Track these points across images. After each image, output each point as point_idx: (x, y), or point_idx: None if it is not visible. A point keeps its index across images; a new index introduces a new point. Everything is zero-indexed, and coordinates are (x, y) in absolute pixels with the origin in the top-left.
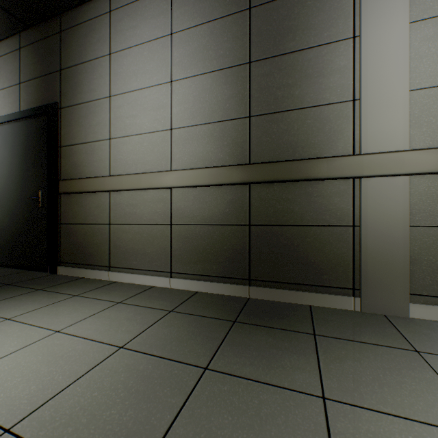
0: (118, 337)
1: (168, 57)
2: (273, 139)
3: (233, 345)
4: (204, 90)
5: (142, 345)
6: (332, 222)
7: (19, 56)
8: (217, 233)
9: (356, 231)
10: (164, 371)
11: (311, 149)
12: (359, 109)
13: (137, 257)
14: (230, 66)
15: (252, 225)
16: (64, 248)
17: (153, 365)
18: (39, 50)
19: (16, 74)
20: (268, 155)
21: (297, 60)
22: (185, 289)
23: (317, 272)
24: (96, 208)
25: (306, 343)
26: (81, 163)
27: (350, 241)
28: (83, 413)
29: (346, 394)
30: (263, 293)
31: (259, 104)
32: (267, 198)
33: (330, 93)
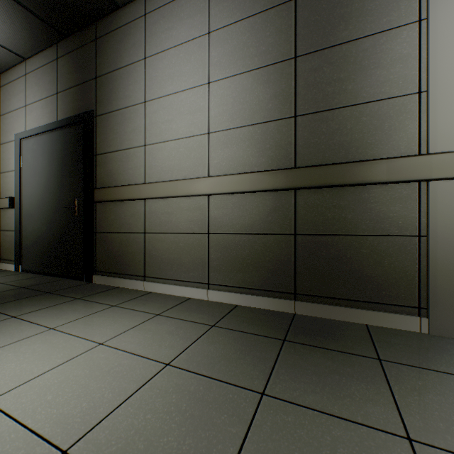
0: (163, 353)
1: (205, 58)
2: (322, 140)
3: (288, 368)
4: (245, 90)
5: (189, 363)
6: (393, 231)
7: (56, 66)
8: (259, 243)
9: (423, 242)
10: (217, 395)
11: (366, 150)
12: (426, 102)
13: (173, 267)
14: (273, 63)
15: (297, 234)
16: (100, 257)
17: (204, 386)
18: (75, 59)
19: (54, 84)
20: (316, 157)
21: (350, 51)
22: (223, 302)
23: (375, 288)
24: (131, 216)
25: (371, 369)
26: (116, 170)
27: (414, 253)
28: (138, 437)
29: (437, 436)
30: (311, 309)
31: (306, 102)
32: (315, 205)
33: (390, 86)
